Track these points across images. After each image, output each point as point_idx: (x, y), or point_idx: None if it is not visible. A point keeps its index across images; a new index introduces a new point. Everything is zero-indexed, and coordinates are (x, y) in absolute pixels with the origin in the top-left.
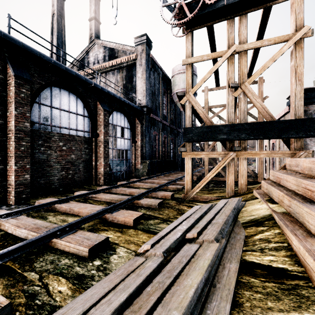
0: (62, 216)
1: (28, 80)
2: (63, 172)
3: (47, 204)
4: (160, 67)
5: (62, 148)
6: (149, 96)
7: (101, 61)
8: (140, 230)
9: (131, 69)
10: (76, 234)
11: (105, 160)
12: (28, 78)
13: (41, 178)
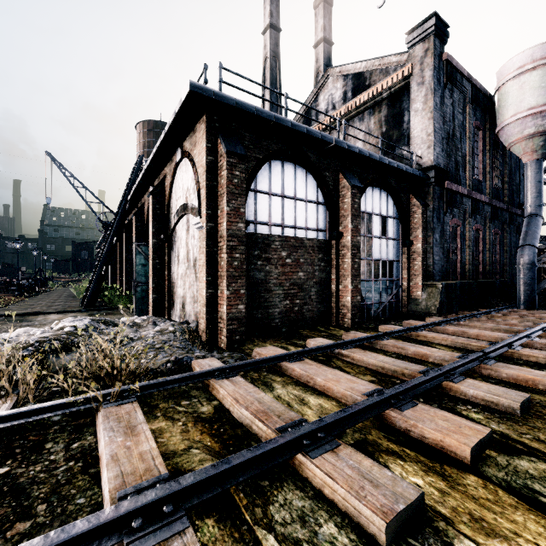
0: (296, 388)
1: (243, 156)
2: (287, 300)
3: (270, 360)
4: (467, 75)
5: (286, 261)
6: (442, 143)
7: (338, 104)
8: (501, 487)
9: (399, 98)
10: (339, 453)
11: (354, 281)
12: (243, 153)
13: (257, 310)
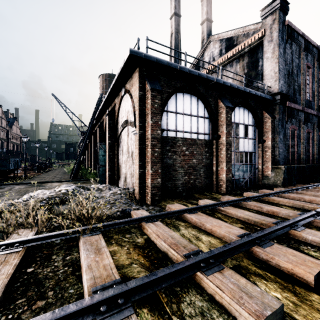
0: (194, 230)
1: (160, 91)
2: (186, 176)
3: (177, 212)
4: (301, 34)
5: (185, 152)
6: (284, 78)
7: (216, 57)
8: None
9: (255, 51)
10: (224, 273)
11: (227, 165)
12: (160, 89)
13: (168, 182)
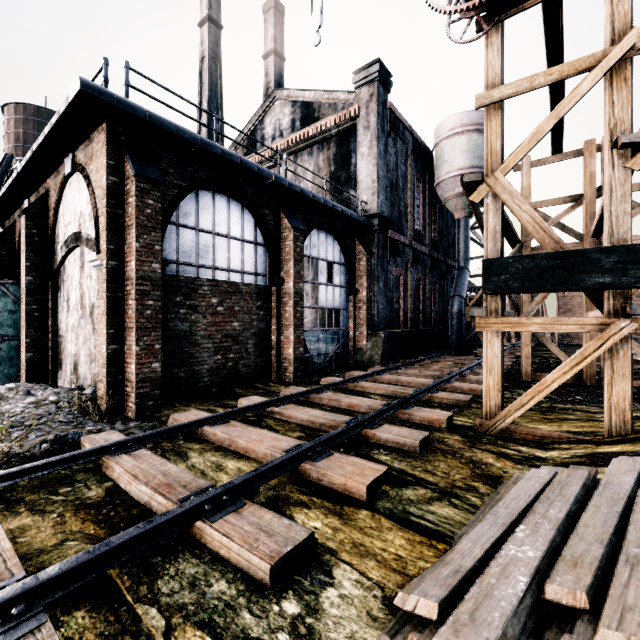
0: (216, 454)
1: (158, 182)
2: (219, 355)
3: (188, 426)
4: (409, 128)
5: (217, 309)
6: (386, 192)
7: (286, 131)
8: (385, 515)
9: (347, 139)
10: (243, 512)
11: (296, 331)
12: (158, 179)
13: (179, 368)
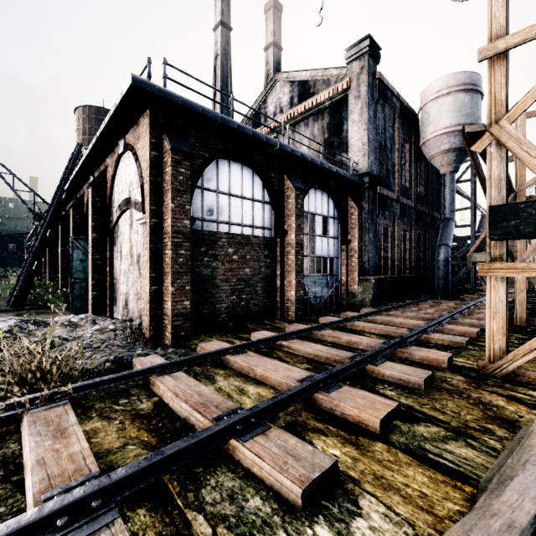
0: (238, 380)
1: (188, 154)
2: (234, 296)
3: (213, 354)
4: (396, 94)
5: (232, 257)
6: (375, 153)
7: (285, 108)
8: (401, 449)
9: (339, 109)
10: (269, 435)
11: (297, 276)
12: (188, 151)
13: (203, 305)
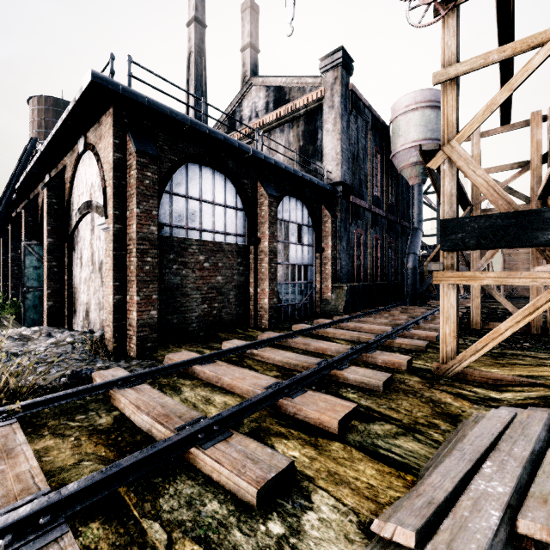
0: (205, 390)
1: (155, 157)
2: (205, 304)
3: (181, 365)
4: (369, 106)
5: (204, 265)
6: (348, 162)
7: (261, 112)
8: (356, 447)
9: (314, 117)
10: (231, 441)
11: (271, 284)
12: (155, 154)
13: (172, 315)
